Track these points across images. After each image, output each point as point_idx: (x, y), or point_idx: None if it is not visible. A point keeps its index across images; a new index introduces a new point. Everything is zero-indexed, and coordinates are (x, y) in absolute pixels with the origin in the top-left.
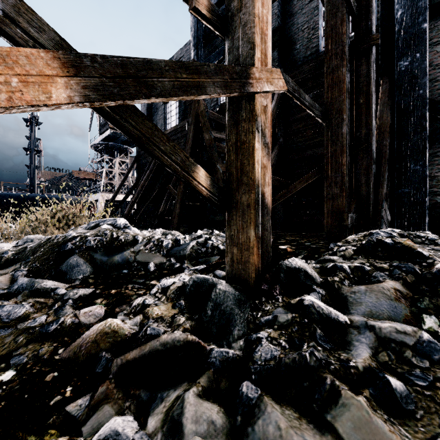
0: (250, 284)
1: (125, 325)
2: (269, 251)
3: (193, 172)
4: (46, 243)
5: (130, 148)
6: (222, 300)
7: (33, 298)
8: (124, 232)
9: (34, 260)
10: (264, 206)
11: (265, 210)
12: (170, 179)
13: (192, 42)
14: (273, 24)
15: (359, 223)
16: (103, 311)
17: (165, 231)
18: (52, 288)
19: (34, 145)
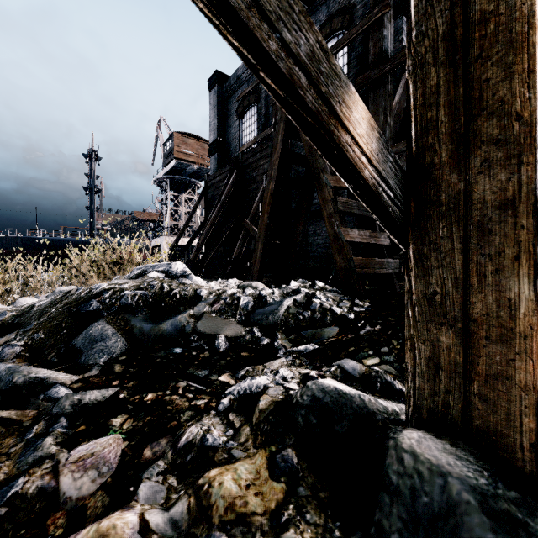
0: (517, 449)
1: None
2: None
3: (339, 104)
4: (60, 300)
5: (199, 182)
6: (443, 511)
7: None
8: (181, 284)
9: (38, 327)
10: None
11: None
12: (247, 214)
13: None
14: None
15: None
16: (117, 456)
17: (241, 282)
18: (45, 384)
19: (94, 183)
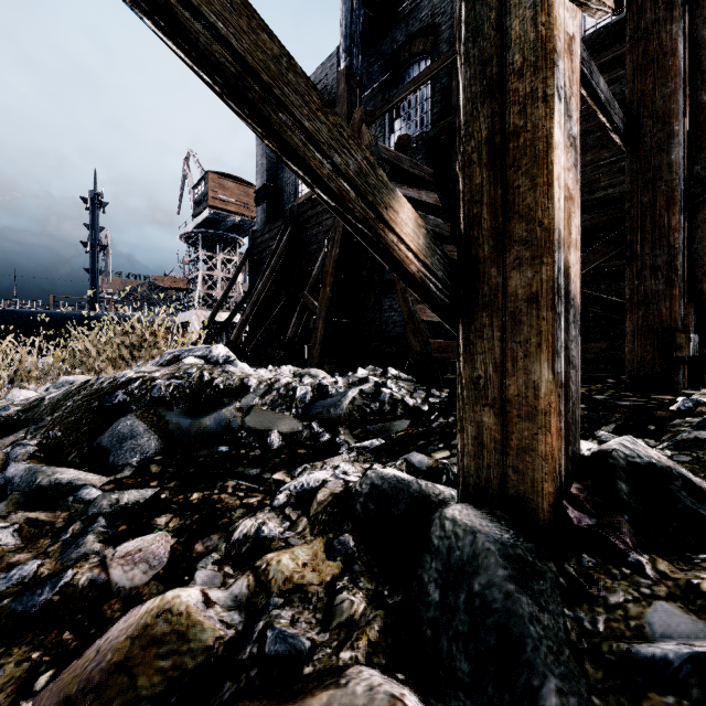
0: (539, 511)
1: (209, 612)
2: (577, 420)
3: (386, 209)
4: (78, 391)
5: (241, 239)
6: (469, 558)
7: (23, 513)
8: (225, 371)
9: (53, 423)
10: (569, 302)
11: (571, 311)
12: (305, 283)
13: (343, 46)
14: None
15: (701, 355)
16: (167, 551)
17: (297, 370)
18: (73, 486)
19: (97, 238)
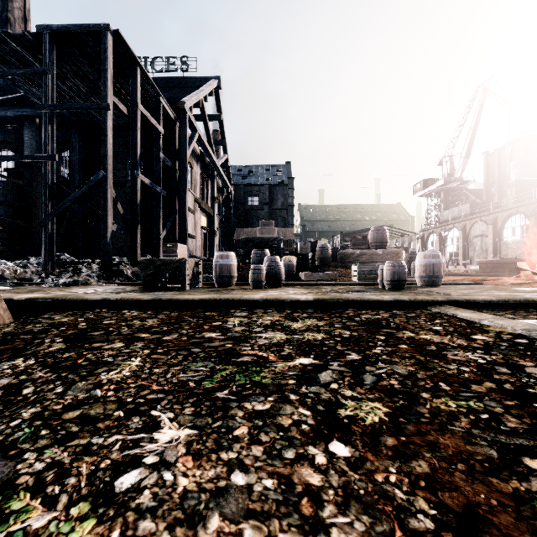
0: None
1: None
2: None
3: None
4: None
5: None
6: None
7: None
8: None
9: None
10: None
11: None
12: None
13: None
14: (33, 153)
15: None
16: None
17: None
18: None
19: None
